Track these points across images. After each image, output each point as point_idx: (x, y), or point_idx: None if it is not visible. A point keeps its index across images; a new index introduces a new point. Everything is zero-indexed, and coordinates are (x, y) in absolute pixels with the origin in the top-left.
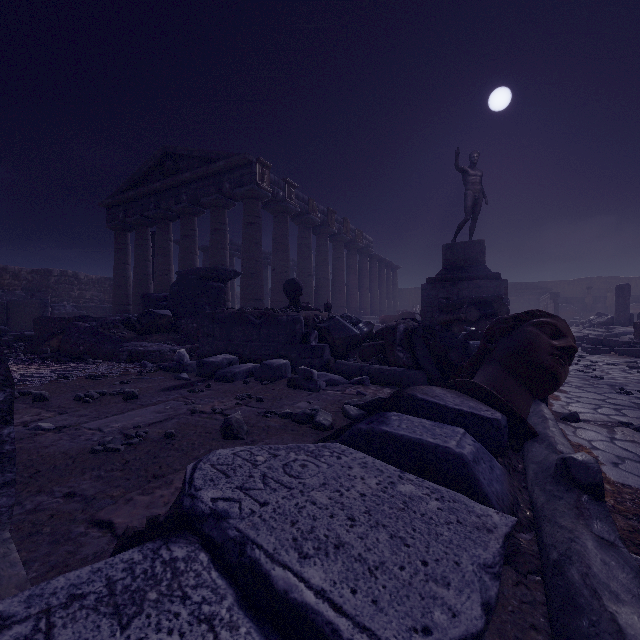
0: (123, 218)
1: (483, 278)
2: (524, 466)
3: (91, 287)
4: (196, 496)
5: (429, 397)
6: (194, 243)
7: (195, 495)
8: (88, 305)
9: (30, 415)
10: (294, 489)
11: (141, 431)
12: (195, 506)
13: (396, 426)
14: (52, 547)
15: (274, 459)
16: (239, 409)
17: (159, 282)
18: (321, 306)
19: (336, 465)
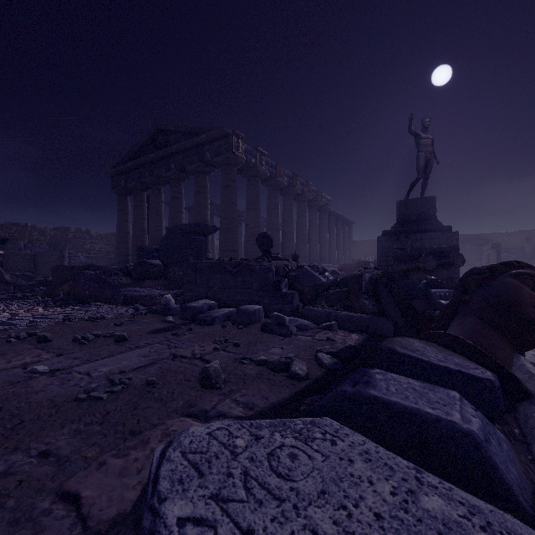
0: (124, 184)
1: (435, 230)
2: (522, 432)
3: (100, 241)
4: (158, 512)
5: (410, 351)
6: (181, 204)
7: (157, 510)
8: (97, 256)
9: (31, 356)
10: (285, 502)
11: (125, 377)
12: (156, 532)
13: (384, 389)
14: (9, 530)
15: (256, 444)
16: (217, 354)
17: (153, 236)
18: (287, 256)
19: (332, 456)
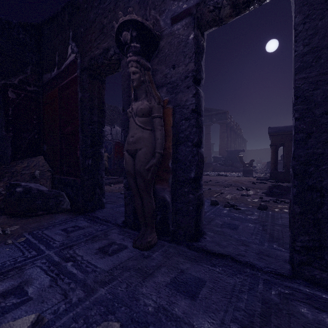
0: None
1: None
2: None
3: None
4: None
5: None
6: None
7: None
8: None
9: None
10: None
11: None
12: None
13: None
14: None
15: None
16: None
17: None
18: None
19: None
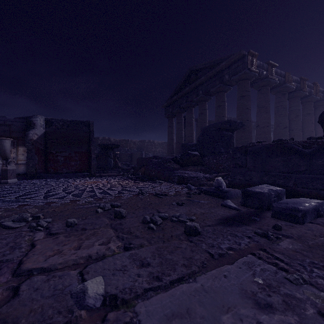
0: (171, 111)
1: None
2: None
3: (159, 146)
4: None
5: None
6: (205, 117)
7: None
8: (157, 154)
9: (101, 242)
10: None
11: None
12: None
13: None
14: None
15: None
16: None
17: (187, 140)
18: None
19: None
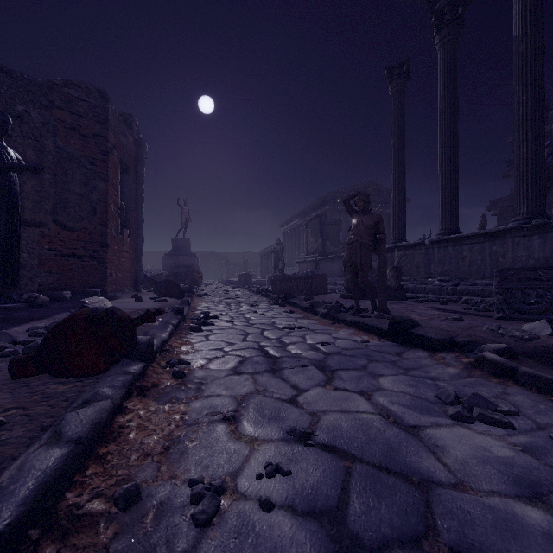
0: None
1: (189, 255)
2: None
3: None
4: None
5: None
6: None
7: None
8: None
9: None
10: None
11: None
12: None
13: None
14: None
15: None
16: None
17: None
18: None
19: None
